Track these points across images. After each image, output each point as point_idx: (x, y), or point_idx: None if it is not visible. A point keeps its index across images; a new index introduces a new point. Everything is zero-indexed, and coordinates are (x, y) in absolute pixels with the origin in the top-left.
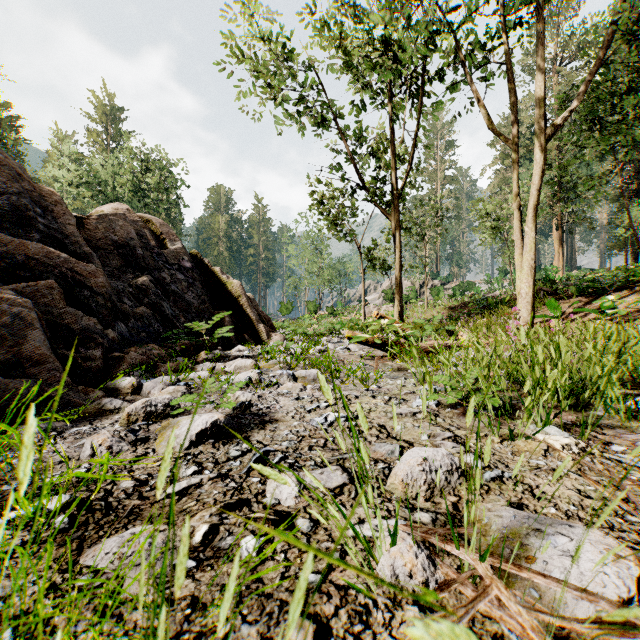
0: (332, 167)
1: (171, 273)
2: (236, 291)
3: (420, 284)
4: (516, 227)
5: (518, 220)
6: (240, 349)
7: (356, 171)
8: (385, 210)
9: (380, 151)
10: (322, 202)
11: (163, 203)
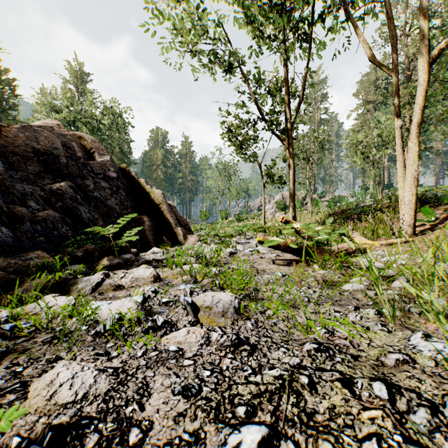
0: (239, 105)
1: (95, 181)
2: (158, 199)
3: (303, 197)
4: (398, 144)
5: (400, 138)
6: (155, 251)
7: (258, 107)
8: (281, 137)
9: (277, 91)
10: (231, 130)
11: (115, 139)
